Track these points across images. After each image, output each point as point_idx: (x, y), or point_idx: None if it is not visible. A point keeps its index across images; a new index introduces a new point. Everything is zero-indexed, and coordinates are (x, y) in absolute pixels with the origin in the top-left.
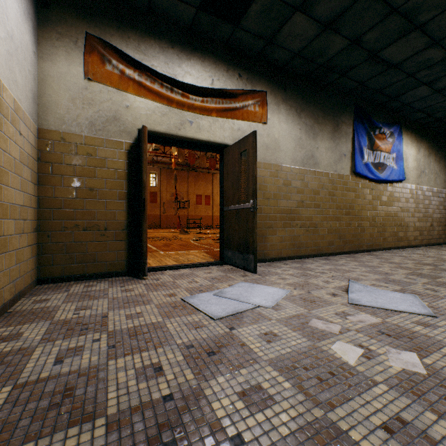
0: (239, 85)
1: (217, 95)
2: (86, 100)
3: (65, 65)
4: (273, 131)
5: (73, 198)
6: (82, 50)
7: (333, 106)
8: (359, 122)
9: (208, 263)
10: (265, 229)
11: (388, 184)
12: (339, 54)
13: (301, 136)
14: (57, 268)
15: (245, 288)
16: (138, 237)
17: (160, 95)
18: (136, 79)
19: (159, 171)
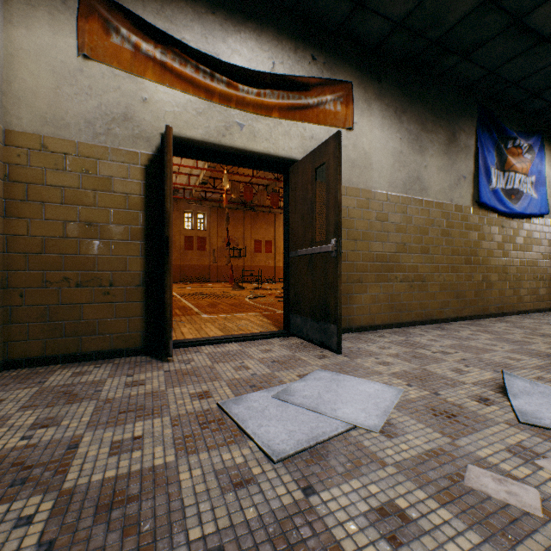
0: (312, 72)
1: (280, 85)
2: (81, 89)
3: (47, 35)
4: (362, 141)
5: (60, 237)
6: (74, 12)
7: (448, 106)
8: (484, 131)
9: (266, 334)
10: (351, 284)
11: (525, 219)
12: (463, 21)
13: (402, 149)
14: (35, 344)
15: (326, 384)
16: (162, 297)
17: (194, 83)
18: (158, 57)
19: (209, 210)
